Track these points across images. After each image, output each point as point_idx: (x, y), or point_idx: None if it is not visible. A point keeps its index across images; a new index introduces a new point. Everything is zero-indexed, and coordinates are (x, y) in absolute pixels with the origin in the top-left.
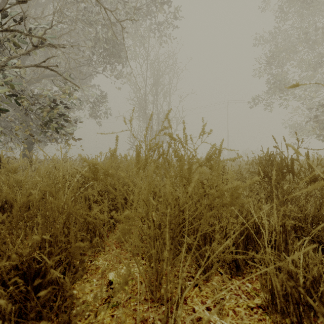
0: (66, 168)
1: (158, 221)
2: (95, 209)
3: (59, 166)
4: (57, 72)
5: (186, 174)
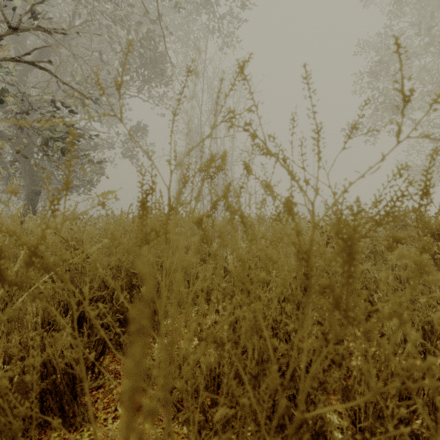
0: (39, 233)
1: (215, 366)
2: (2, 381)
3: (31, 229)
4: (51, 71)
5: (262, 240)
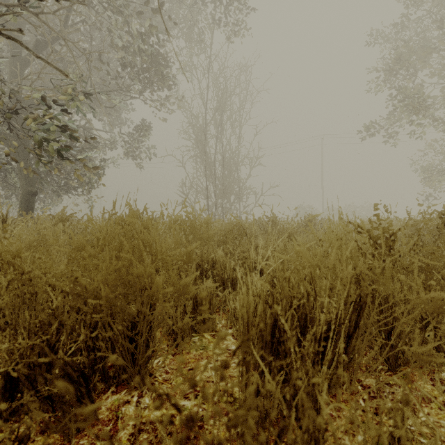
0: None
1: None
2: None
3: None
4: (21, 42)
5: (276, 246)
